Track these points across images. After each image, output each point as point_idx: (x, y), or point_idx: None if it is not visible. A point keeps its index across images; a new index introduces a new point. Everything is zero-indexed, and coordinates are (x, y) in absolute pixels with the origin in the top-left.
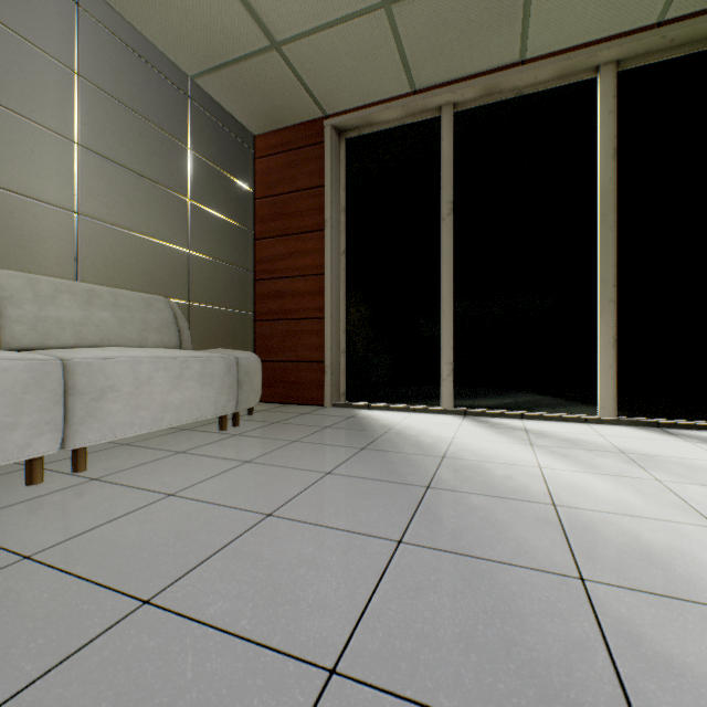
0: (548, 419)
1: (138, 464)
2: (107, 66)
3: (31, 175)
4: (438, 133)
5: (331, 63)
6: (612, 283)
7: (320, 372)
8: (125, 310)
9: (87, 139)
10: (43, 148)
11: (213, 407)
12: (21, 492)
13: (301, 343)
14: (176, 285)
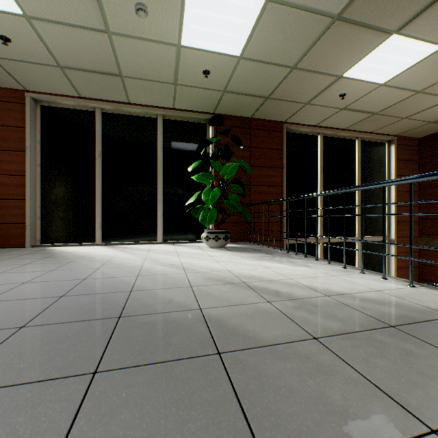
0: (139, 244)
1: None
2: None
3: None
4: (94, 118)
5: (30, 74)
6: (162, 194)
7: (23, 229)
8: None
9: None
10: None
11: None
12: None
13: (8, 212)
14: None
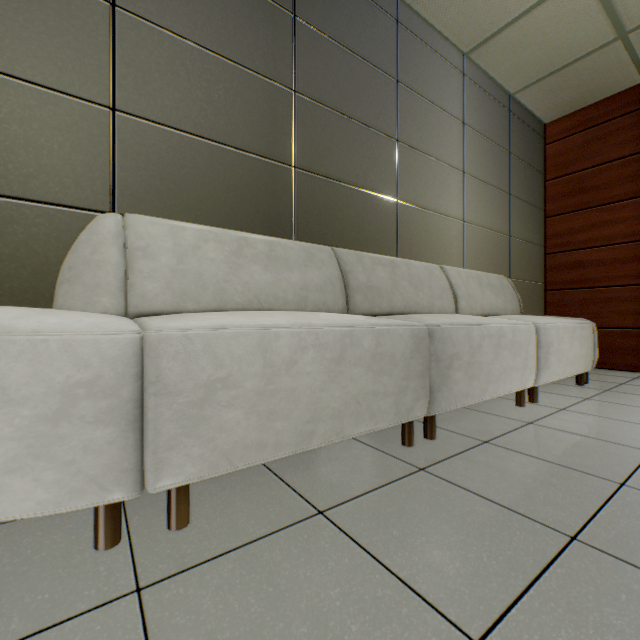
0: None
1: (571, 403)
2: (474, 110)
3: (447, 201)
4: None
5: None
6: None
7: (635, 339)
8: (493, 288)
9: (466, 167)
10: (451, 181)
11: (583, 364)
12: (525, 410)
13: (606, 309)
14: (503, 265)
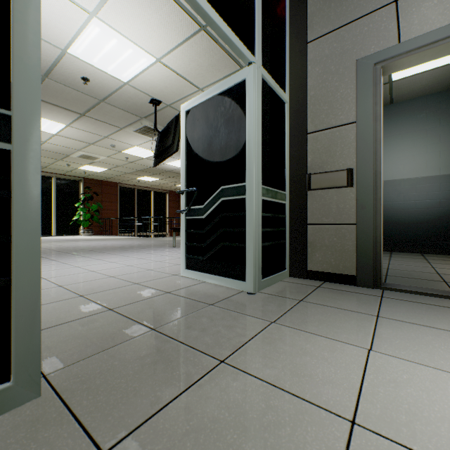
0: (44, 236)
1: None
2: None
3: None
4: None
5: None
6: (56, 213)
7: None
8: None
9: None
10: None
11: None
12: None
13: None
14: None
